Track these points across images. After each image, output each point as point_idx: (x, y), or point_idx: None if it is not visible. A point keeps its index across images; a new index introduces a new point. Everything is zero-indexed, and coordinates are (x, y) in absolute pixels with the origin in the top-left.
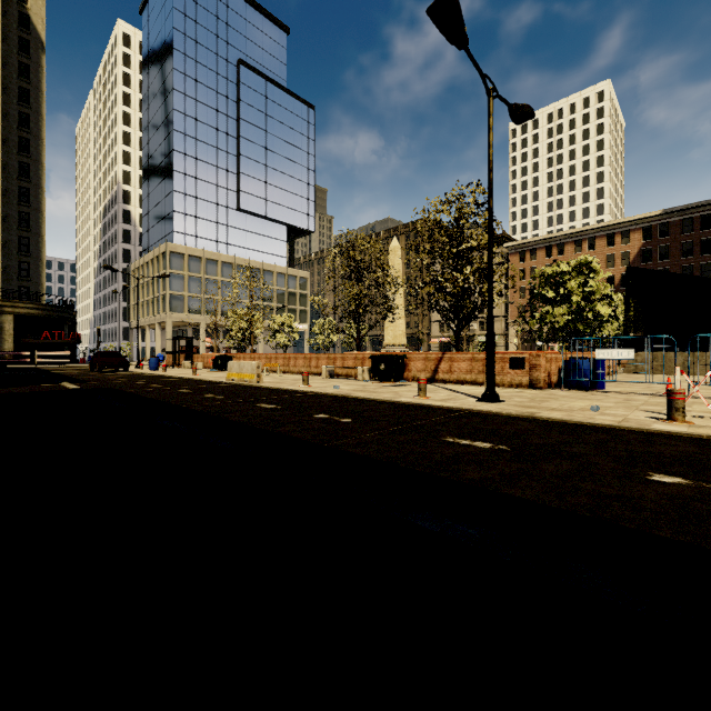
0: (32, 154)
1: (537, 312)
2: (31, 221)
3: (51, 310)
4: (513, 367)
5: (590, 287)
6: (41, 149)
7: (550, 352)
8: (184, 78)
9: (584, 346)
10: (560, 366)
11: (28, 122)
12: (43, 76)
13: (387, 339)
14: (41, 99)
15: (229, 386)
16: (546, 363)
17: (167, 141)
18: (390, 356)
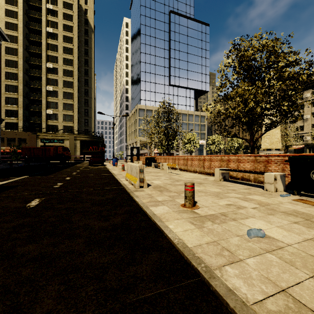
0: (89, 75)
1: None
2: (88, 102)
3: (93, 138)
4: None
5: None
6: (92, 72)
7: None
8: (145, 27)
9: None
10: None
11: (87, 63)
12: (92, 42)
13: (264, 145)
14: (92, 52)
15: (107, 191)
16: None
17: (138, 59)
18: None
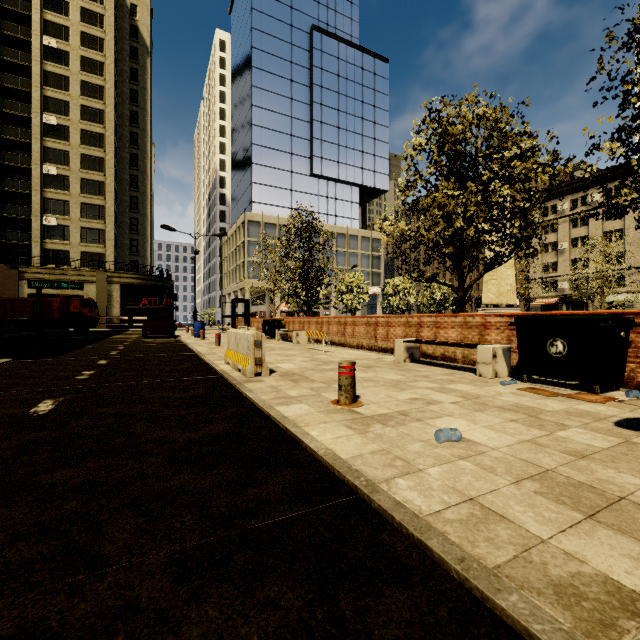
0: (140, 146)
1: None
2: (139, 204)
3: (149, 279)
4: None
5: None
6: (146, 140)
7: None
8: (261, 54)
9: None
10: None
11: (137, 119)
12: (148, 76)
13: (486, 297)
14: (146, 97)
15: (191, 383)
16: None
17: (247, 118)
18: (587, 319)
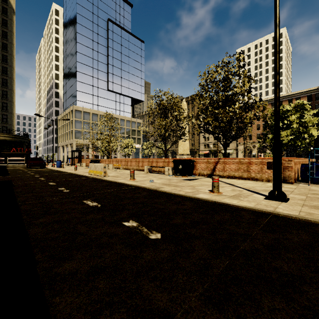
0: (8, 63)
1: (269, 135)
2: (8, 95)
3: (16, 137)
4: (270, 168)
5: (303, 119)
6: (13, 60)
7: (295, 158)
8: (82, 27)
9: (282, 154)
10: (298, 167)
11: (6, 48)
12: (14, 25)
13: (179, 151)
14: (13, 36)
15: (85, 179)
16: (294, 166)
17: (74, 57)
18: (185, 160)
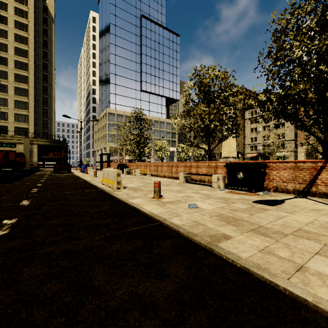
0: (48, 71)
1: None
2: (48, 102)
3: (54, 142)
4: None
5: None
6: (52, 68)
7: None
8: (115, 27)
9: None
10: None
11: (47, 56)
12: (53, 34)
13: (223, 153)
14: (52, 45)
15: (88, 192)
16: None
17: (107, 60)
18: (250, 164)
